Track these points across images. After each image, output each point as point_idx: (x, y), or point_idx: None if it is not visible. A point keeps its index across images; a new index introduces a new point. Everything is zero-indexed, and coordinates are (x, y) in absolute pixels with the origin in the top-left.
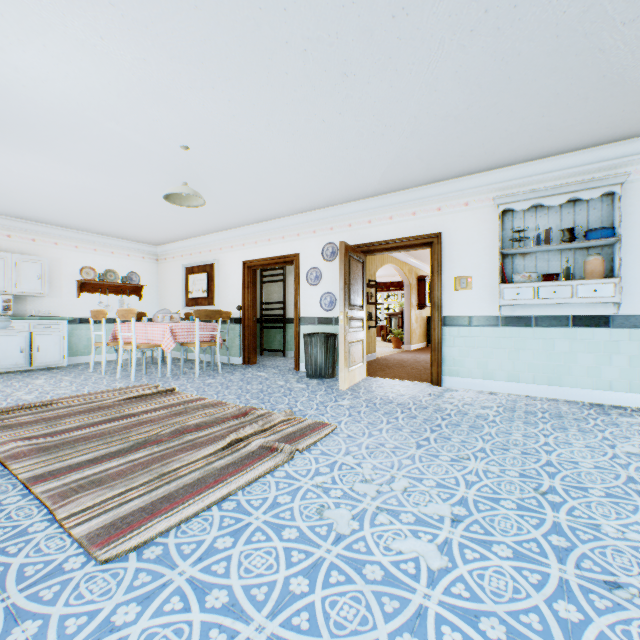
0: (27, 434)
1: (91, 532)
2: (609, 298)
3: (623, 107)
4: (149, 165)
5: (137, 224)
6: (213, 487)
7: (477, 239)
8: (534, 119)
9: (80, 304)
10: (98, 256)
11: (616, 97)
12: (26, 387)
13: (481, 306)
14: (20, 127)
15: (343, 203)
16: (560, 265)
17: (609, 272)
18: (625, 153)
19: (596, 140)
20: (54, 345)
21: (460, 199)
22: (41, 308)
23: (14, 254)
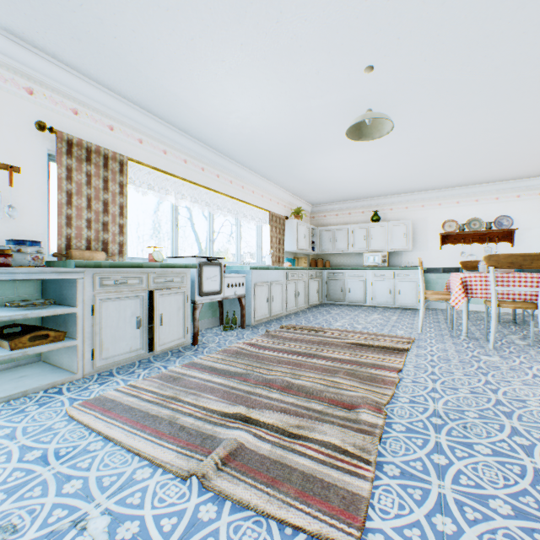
0: (262, 342)
1: (104, 396)
2: None
3: None
4: (380, 109)
5: (471, 164)
6: (131, 426)
7: None
8: None
9: (442, 255)
10: (459, 208)
11: None
12: (357, 318)
13: None
14: (302, 141)
15: None
16: None
17: None
18: None
19: None
20: (410, 290)
21: None
22: (411, 260)
23: (388, 222)
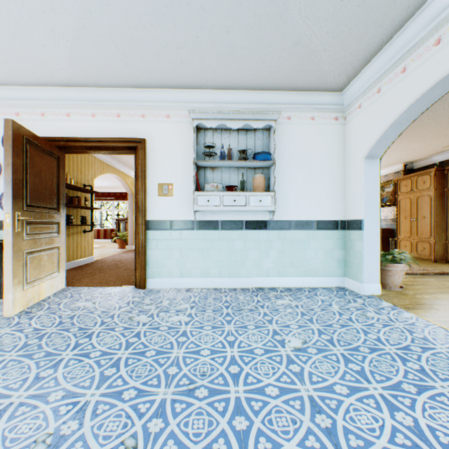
0: None
1: None
2: (269, 207)
3: (281, 52)
4: None
5: None
6: None
7: (177, 150)
8: (221, 32)
9: None
10: None
11: (279, 36)
12: None
13: (181, 211)
14: None
15: (31, 84)
16: (238, 180)
17: (267, 188)
18: (276, 101)
19: (261, 83)
20: None
21: (163, 110)
22: None
23: None
